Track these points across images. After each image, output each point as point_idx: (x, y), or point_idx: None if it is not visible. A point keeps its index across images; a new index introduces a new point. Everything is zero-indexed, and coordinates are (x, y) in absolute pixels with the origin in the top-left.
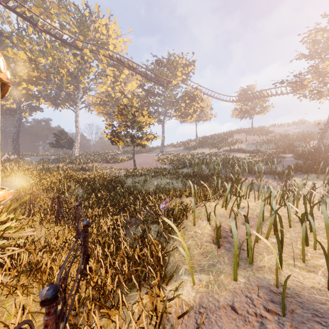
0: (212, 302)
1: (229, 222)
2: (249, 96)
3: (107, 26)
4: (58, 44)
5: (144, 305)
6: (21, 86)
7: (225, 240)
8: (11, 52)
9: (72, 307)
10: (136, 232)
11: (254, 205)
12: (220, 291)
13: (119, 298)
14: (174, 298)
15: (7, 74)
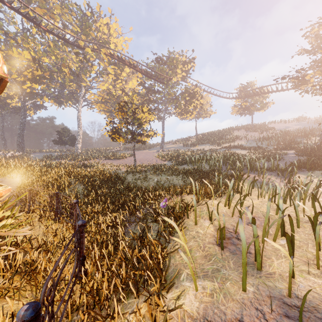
0: (217, 314)
1: (232, 222)
2: (248, 93)
3: (108, 26)
4: (61, 44)
5: (142, 317)
6: (25, 85)
7: (229, 241)
8: (15, 52)
9: (65, 314)
10: (135, 230)
11: (258, 204)
12: (227, 302)
13: (114, 307)
14: (175, 309)
15: (4, 68)
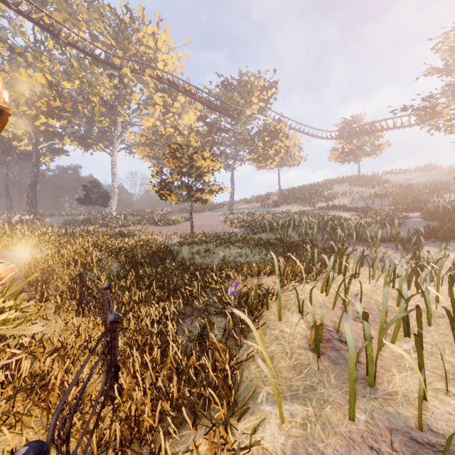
0: None
1: (332, 316)
2: (354, 130)
3: (154, 37)
4: (89, 62)
5: None
6: (38, 121)
7: (328, 345)
8: (24, 74)
9: (90, 452)
10: (192, 327)
11: (369, 289)
12: (326, 437)
13: (160, 444)
14: (250, 447)
15: (5, 95)
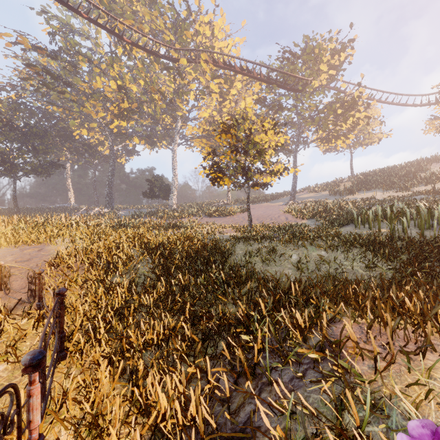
0: None
1: None
2: None
3: (211, 25)
4: (151, 62)
5: None
6: (113, 124)
7: None
8: (99, 82)
9: None
10: None
11: None
12: None
13: None
14: None
15: None
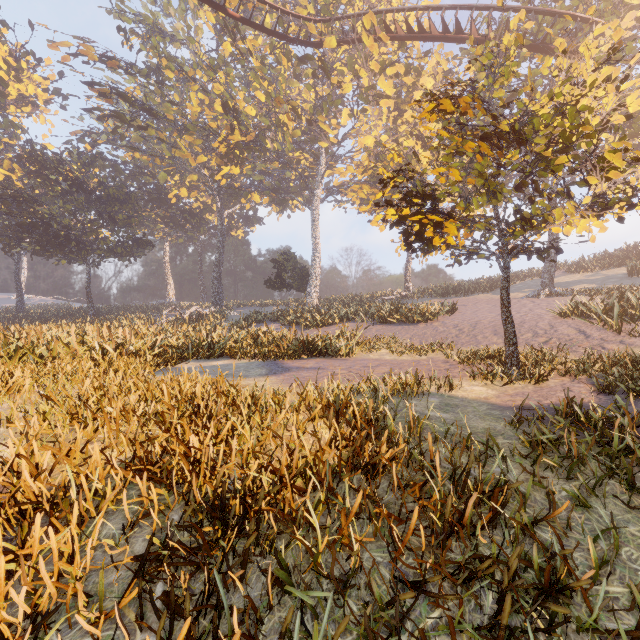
0: None
1: None
2: None
3: None
4: (276, 60)
5: None
6: (219, 173)
7: None
8: (195, 102)
9: None
10: None
11: None
12: None
13: None
14: None
15: None
